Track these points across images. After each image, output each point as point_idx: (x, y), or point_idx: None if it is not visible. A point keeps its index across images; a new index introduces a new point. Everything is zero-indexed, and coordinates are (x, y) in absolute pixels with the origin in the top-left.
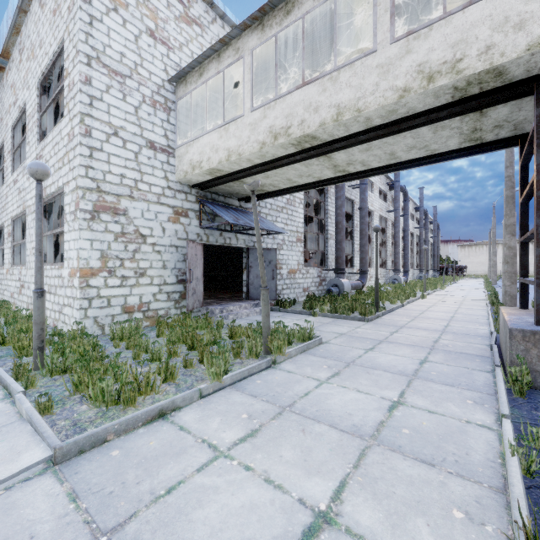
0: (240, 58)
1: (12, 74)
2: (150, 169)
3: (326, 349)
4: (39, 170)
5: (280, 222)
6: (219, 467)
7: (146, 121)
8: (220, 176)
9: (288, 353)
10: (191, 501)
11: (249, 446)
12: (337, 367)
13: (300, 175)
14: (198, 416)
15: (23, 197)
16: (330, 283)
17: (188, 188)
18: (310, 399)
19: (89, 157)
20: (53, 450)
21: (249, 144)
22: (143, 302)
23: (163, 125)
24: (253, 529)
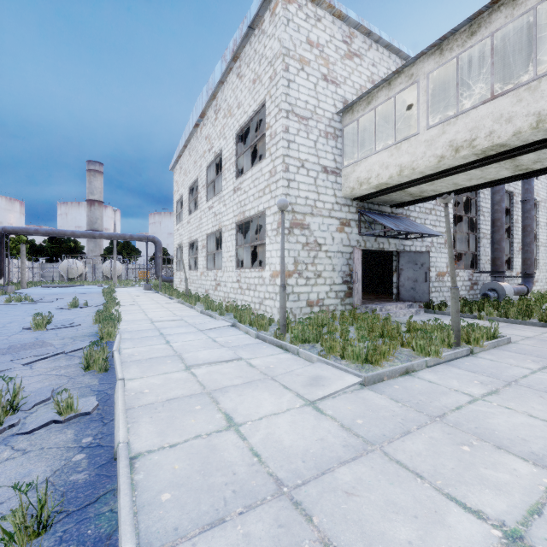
0: (413, 83)
1: (207, 129)
2: (324, 189)
3: (518, 348)
4: (285, 204)
5: (428, 224)
6: (484, 404)
7: (321, 151)
8: (385, 189)
9: (487, 345)
10: (479, 415)
11: (498, 398)
12: (544, 362)
13: (470, 178)
14: (436, 377)
15: (219, 219)
16: (485, 287)
17: (350, 201)
18: (531, 380)
19: (287, 187)
20: (363, 377)
21: (424, 159)
22: (319, 298)
23: (332, 151)
24: (540, 433)
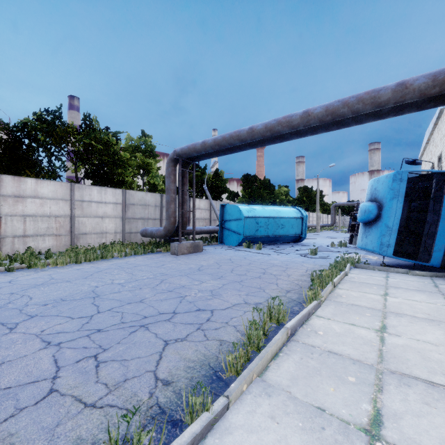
0: None
1: (430, 147)
2: None
3: None
4: None
5: None
6: None
7: None
8: None
9: None
10: None
11: None
12: None
13: None
14: None
15: None
16: None
17: None
18: None
19: None
20: None
21: None
22: None
23: None
24: None
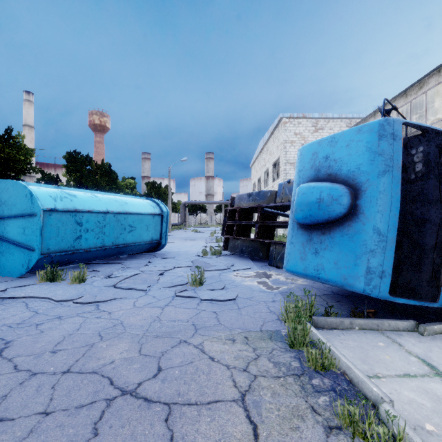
0: None
1: (264, 155)
2: None
3: None
4: None
5: None
6: None
7: None
8: None
9: None
10: None
11: None
12: None
13: None
14: None
15: None
16: None
17: None
18: None
19: None
20: None
21: None
22: None
23: None
24: None
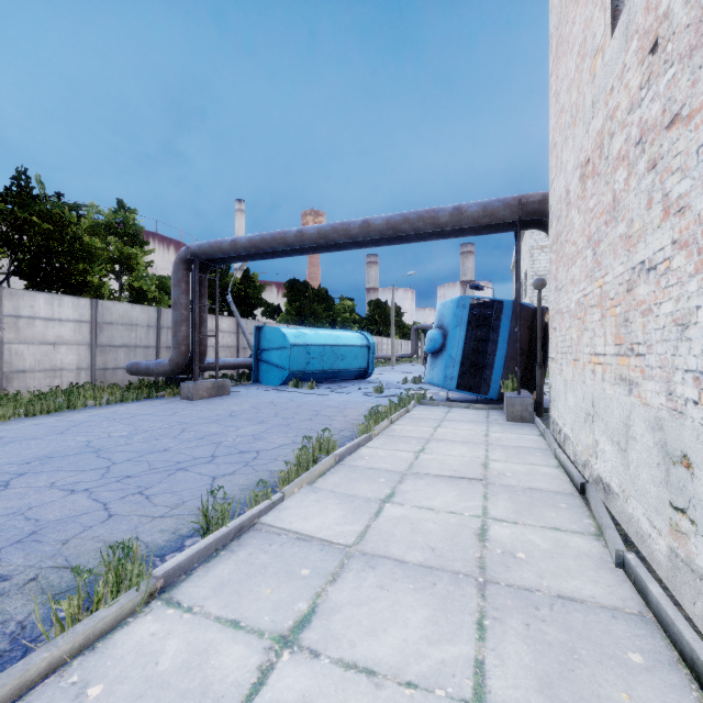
0: None
1: None
2: None
3: None
4: None
5: None
6: None
7: None
8: None
9: None
10: None
11: None
12: None
13: None
14: None
15: None
16: None
17: None
18: None
19: None
20: None
21: None
22: None
23: None
24: None
